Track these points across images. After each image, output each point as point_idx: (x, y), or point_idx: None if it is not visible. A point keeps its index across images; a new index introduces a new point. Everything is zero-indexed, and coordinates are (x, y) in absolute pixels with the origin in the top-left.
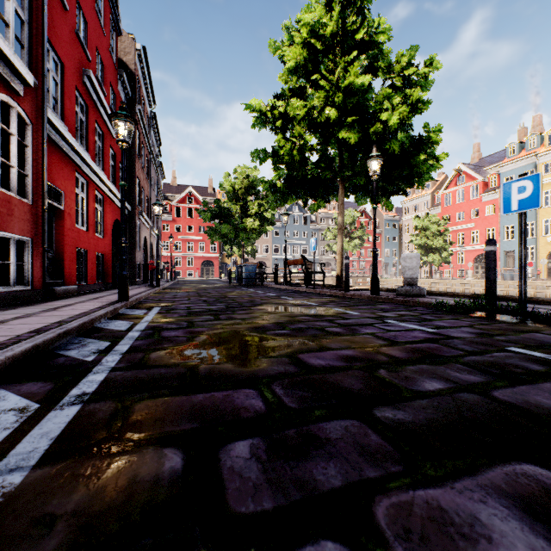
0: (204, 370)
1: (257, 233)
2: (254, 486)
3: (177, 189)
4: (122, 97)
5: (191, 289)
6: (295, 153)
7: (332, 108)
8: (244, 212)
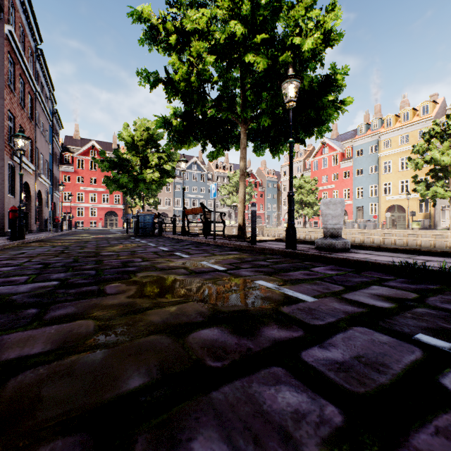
0: None
1: (157, 184)
2: None
3: (80, 143)
4: None
5: (68, 242)
6: (193, 80)
7: (238, 23)
8: (145, 163)
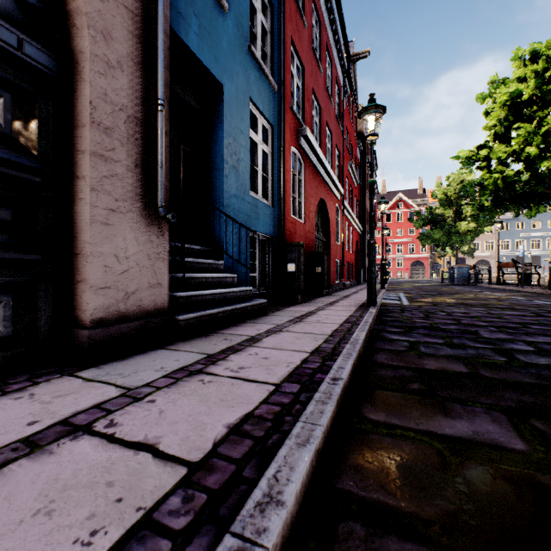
0: (432, 301)
1: (472, 235)
2: (443, 306)
3: (387, 197)
4: (358, 156)
5: (409, 286)
6: (499, 183)
7: (532, 147)
8: (458, 215)
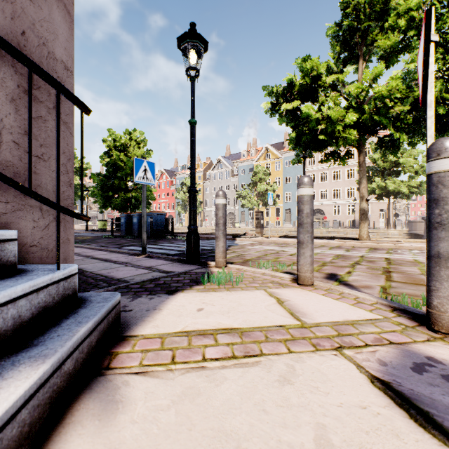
0: None
1: None
2: None
3: None
4: None
5: None
6: None
7: None
8: None
